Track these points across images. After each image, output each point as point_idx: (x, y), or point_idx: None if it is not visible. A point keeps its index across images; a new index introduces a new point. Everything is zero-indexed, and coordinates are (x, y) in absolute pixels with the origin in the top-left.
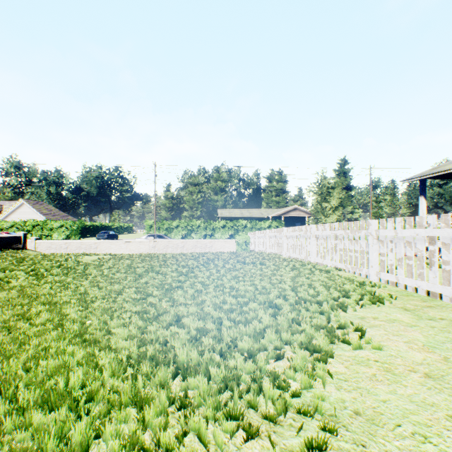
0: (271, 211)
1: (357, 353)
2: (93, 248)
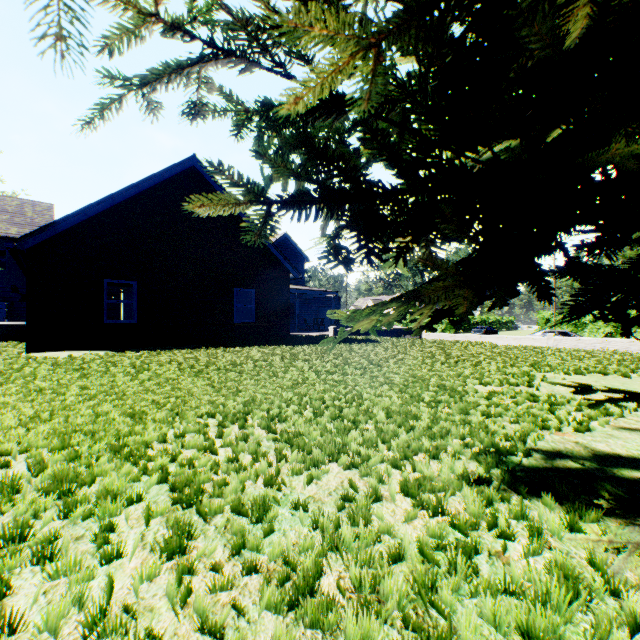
0: None
1: None
2: None
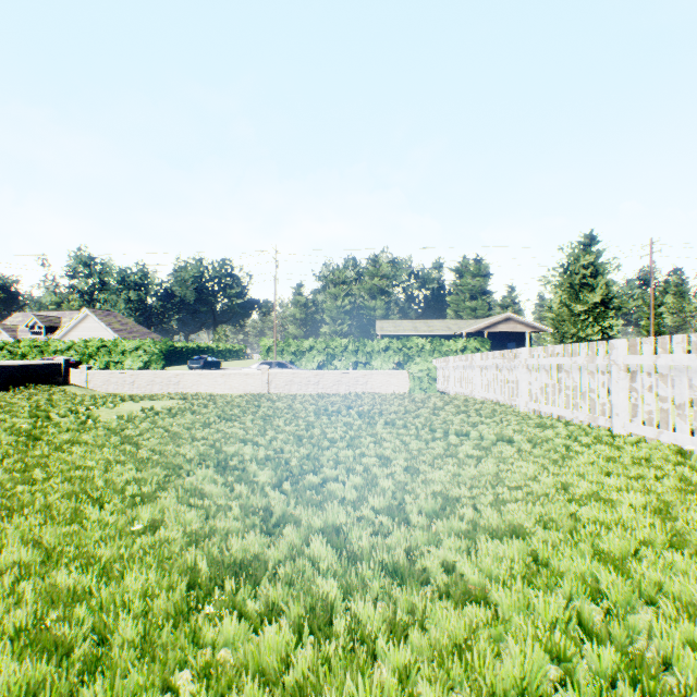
0: (465, 323)
1: None
2: (173, 384)
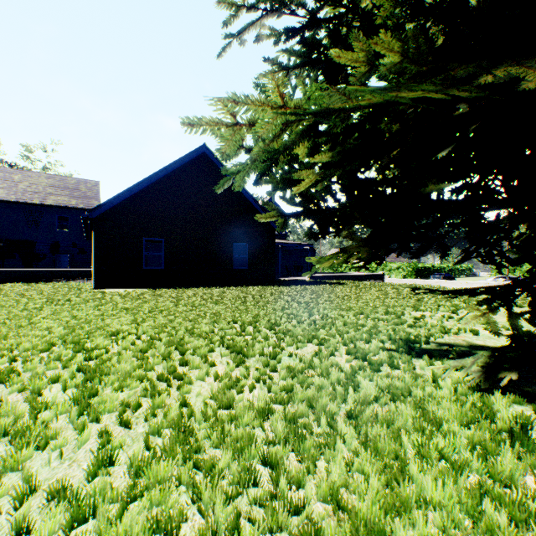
0: None
1: None
2: None
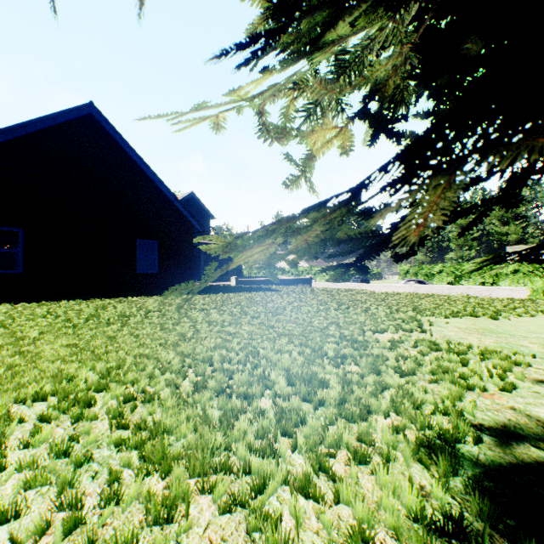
0: None
1: (542, 319)
2: None
